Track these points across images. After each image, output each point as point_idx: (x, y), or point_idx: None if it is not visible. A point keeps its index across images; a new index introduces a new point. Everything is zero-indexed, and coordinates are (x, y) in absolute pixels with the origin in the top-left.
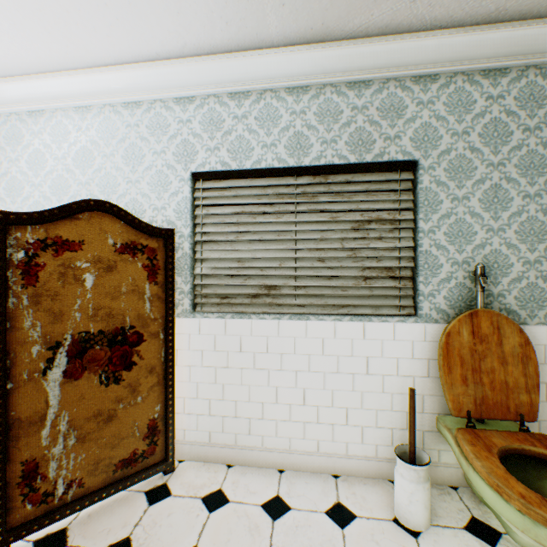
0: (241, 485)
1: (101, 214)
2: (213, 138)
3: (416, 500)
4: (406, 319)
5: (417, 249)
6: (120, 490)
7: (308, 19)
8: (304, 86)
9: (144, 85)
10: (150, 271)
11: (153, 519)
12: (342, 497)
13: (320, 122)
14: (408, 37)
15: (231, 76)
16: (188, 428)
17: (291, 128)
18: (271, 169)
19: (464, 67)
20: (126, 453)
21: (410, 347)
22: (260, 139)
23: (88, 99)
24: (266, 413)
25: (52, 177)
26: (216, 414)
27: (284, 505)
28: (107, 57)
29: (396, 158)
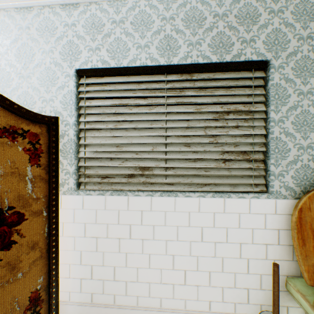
0: None
1: None
2: (94, 39)
3: None
4: (260, 195)
5: (268, 136)
6: None
7: None
8: None
9: None
10: (32, 154)
11: None
12: None
13: (187, 27)
14: None
15: None
16: (73, 290)
17: (162, 32)
18: (144, 67)
19: None
20: None
21: (263, 219)
22: (135, 41)
23: None
24: (140, 276)
25: None
26: (97, 278)
27: None
28: None
29: (251, 58)
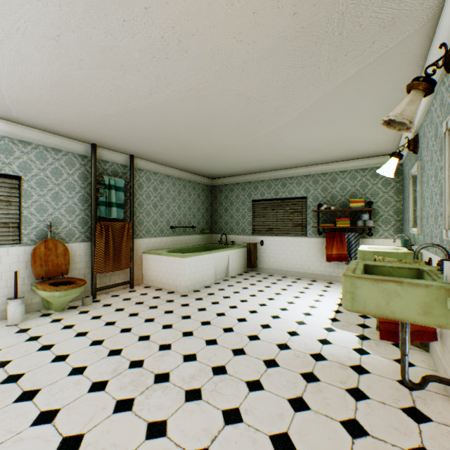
0: None
1: None
2: None
3: (18, 312)
4: (16, 245)
5: (22, 214)
6: None
7: None
8: None
9: None
10: None
11: None
12: None
13: None
14: (16, 125)
15: None
16: None
17: None
18: None
19: (44, 144)
20: None
21: (18, 257)
22: None
23: None
24: None
25: None
26: None
27: None
28: None
29: (10, 173)
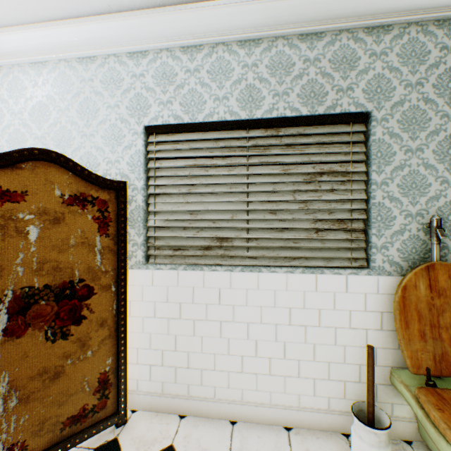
0: (193, 440)
1: (46, 164)
2: (165, 91)
3: None
4: (358, 271)
5: (369, 201)
6: (67, 448)
7: None
8: (256, 39)
9: (98, 39)
10: (101, 223)
11: None
12: None
13: (272, 75)
14: None
15: (183, 29)
16: (141, 378)
17: (243, 81)
18: (223, 122)
19: (419, 16)
20: (75, 409)
21: (363, 299)
22: (212, 92)
23: (43, 54)
24: (218, 364)
25: (9, 131)
26: (169, 364)
27: None
28: (59, 10)
29: (348, 110)
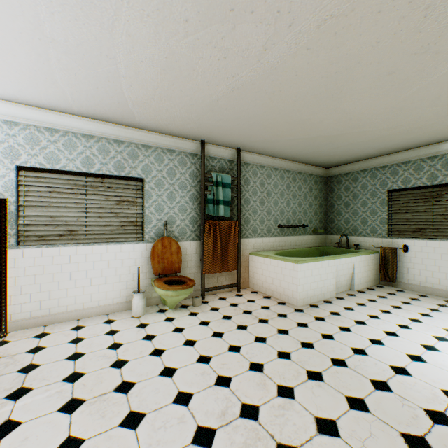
0: (56, 328)
1: None
2: (34, 149)
3: (140, 305)
4: (140, 242)
5: (144, 214)
6: None
7: (94, 113)
8: (92, 135)
9: None
10: None
11: (5, 349)
12: (111, 318)
13: (100, 154)
14: (139, 130)
15: (47, 120)
16: (14, 313)
17: (85, 154)
18: (73, 172)
19: (161, 146)
20: None
21: (141, 253)
22: (66, 155)
23: None
24: (70, 294)
25: None
26: (36, 300)
27: (82, 326)
28: None
29: (135, 176)
